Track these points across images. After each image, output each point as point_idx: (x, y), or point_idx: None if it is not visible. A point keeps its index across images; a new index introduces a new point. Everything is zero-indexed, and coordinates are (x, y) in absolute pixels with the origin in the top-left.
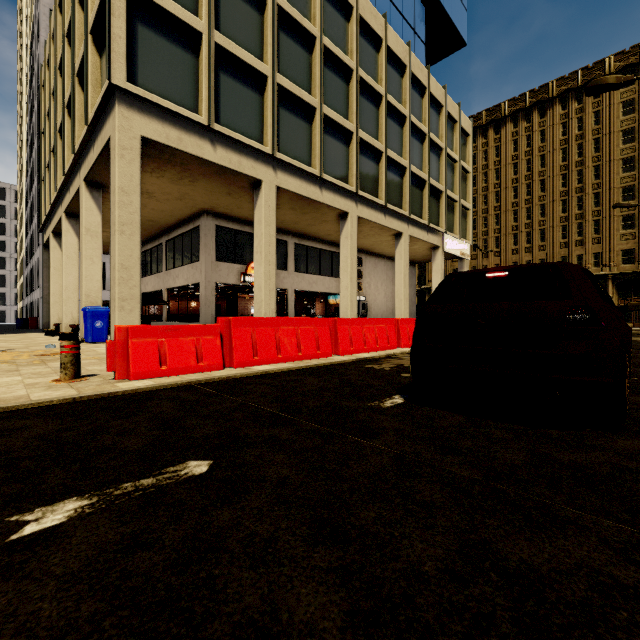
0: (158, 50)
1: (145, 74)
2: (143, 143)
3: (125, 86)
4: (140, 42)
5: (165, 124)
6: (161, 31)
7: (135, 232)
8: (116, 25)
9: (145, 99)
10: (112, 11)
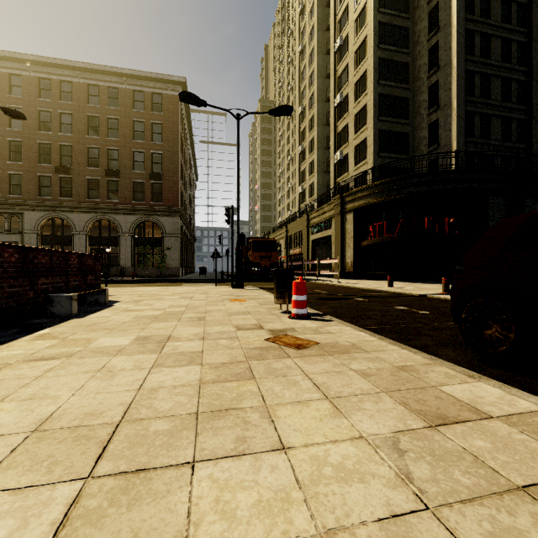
0: None
1: None
2: None
3: None
4: None
5: None
6: None
7: None
8: None
9: None
10: None
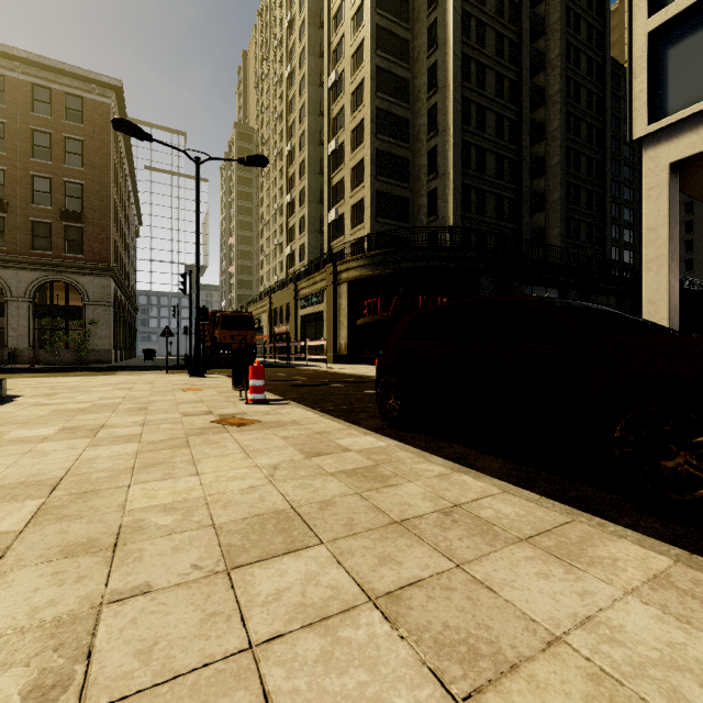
0: (694, 52)
1: (677, 94)
2: (682, 164)
3: (646, 132)
4: (671, 67)
5: (701, 129)
6: (698, 26)
7: (662, 265)
8: (637, 84)
9: (670, 124)
10: (633, 76)
